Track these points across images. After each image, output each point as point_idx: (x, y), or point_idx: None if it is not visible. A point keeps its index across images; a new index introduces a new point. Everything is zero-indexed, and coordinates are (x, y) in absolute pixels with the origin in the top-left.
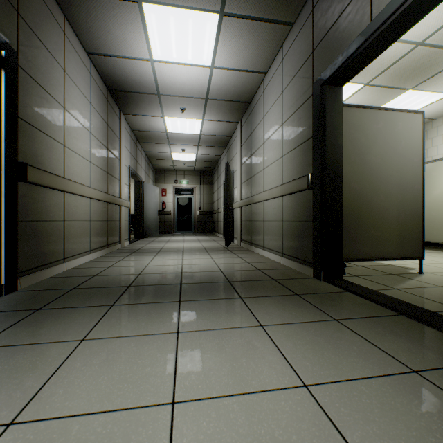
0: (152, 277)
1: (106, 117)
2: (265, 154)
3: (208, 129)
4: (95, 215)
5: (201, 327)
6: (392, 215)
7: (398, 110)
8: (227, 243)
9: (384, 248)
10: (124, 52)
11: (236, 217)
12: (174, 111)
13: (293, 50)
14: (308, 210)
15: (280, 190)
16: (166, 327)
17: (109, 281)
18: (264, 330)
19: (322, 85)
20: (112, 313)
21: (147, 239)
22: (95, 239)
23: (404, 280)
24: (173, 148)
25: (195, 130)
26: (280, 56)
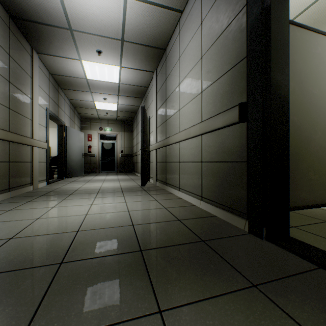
0: (25, 245)
1: (7, 46)
2: (181, 95)
3: (126, 77)
4: None
5: None
6: None
7: None
8: (143, 183)
9: (321, 193)
10: None
11: (152, 158)
12: (90, 54)
13: None
14: (239, 148)
15: (200, 128)
16: None
17: None
18: None
19: None
20: None
21: (69, 179)
22: None
23: None
24: (95, 97)
25: (114, 78)
26: None
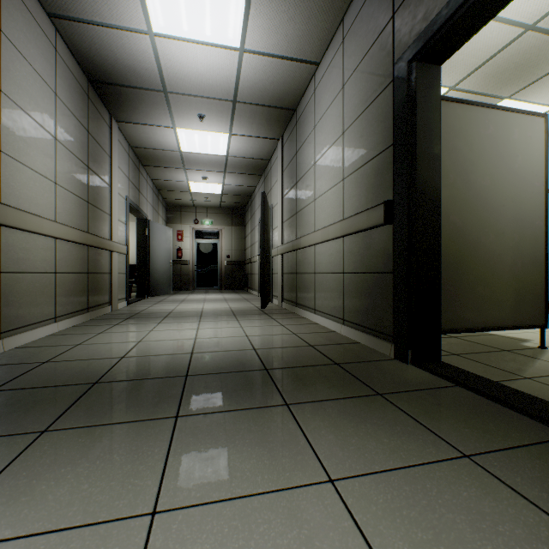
0: (142, 362)
1: (86, 120)
2: (317, 179)
3: (238, 148)
4: (64, 264)
5: (206, 493)
6: (506, 264)
7: (513, 110)
8: (263, 304)
9: (495, 313)
10: (108, 17)
11: (275, 267)
12: (189, 120)
13: (360, 22)
14: (385, 255)
15: (340, 228)
16: (132, 494)
17: (64, 372)
18: (339, 495)
19: (409, 62)
20: (31, 456)
21: (154, 299)
22: (64, 301)
23: (528, 361)
24: (190, 175)
25: (220, 149)
26: (340, 35)
